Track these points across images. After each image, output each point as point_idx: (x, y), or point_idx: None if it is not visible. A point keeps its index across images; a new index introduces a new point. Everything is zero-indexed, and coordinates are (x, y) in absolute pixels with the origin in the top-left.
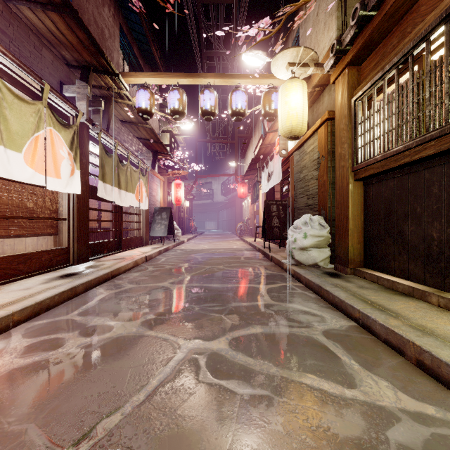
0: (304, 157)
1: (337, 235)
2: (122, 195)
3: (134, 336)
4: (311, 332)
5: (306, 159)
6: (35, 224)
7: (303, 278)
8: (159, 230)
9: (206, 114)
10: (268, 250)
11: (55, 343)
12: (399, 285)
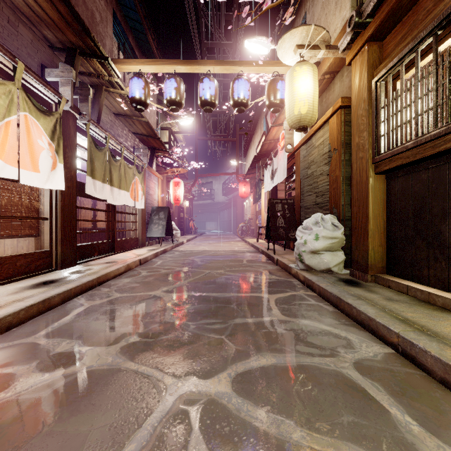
0: (312, 152)
1: (354, 237)
2: (115, 193)
3: (107, 370)
4: (339, 363)
5: (315, 153)
6: (9, 224)
7: (316, 286)
8: (157, 230)
9: (205, 104)
10: (273, 252)
11: (0, 382)
12: (438, 298)
